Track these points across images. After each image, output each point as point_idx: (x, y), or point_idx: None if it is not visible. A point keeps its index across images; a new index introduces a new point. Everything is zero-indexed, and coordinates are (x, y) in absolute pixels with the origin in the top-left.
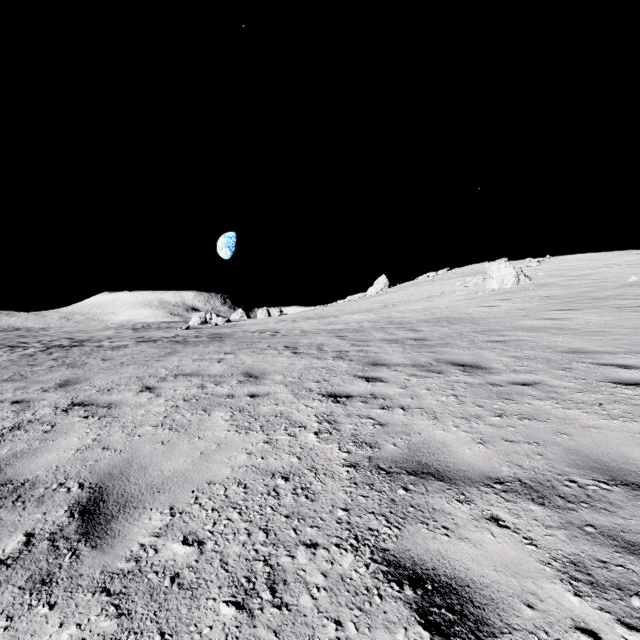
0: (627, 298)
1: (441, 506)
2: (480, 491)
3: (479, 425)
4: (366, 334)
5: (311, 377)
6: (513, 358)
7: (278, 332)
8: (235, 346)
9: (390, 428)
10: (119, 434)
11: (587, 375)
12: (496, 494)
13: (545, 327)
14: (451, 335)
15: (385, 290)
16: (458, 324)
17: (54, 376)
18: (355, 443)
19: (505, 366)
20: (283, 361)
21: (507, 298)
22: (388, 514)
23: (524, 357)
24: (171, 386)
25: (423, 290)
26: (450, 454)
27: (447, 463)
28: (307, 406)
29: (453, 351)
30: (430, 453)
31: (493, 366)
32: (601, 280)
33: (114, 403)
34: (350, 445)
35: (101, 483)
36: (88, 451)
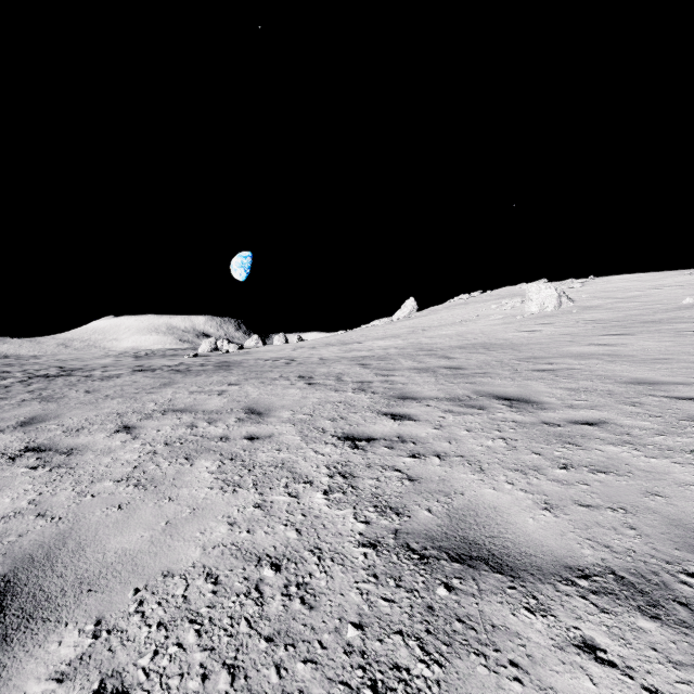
0: (684, 321)
1: (503, 620)
2: (558, 592)
3: (540, 481)
4: (392, 362)
5: (325, 414)
6: (568, 390)
7: (294, 360)
8: (242, 376)
9: (423, 485)
10: (67, 493)
11: (663, 412)
12: (583, 597)
13: (597, 354)
14: (490, 363)
15: (413, 314)
16: (497, 351)
17: (20, 412)
18: (376, 508)
19: (560, 400)
20: (294, 394)
21: (549, 322)
22: (424, 635)
23: (581, 389)
24: (155, 425)
25: (455, 314)
26: (507, 526)
27: (504, 541)
28: (317, 452)
29: (494, 382)
30: (479, 524)
31: (545, 400)
32: (652, 302)
33: (77, 448)
34: (369, 511)
35: (12, 574)
36: (16, 519)
